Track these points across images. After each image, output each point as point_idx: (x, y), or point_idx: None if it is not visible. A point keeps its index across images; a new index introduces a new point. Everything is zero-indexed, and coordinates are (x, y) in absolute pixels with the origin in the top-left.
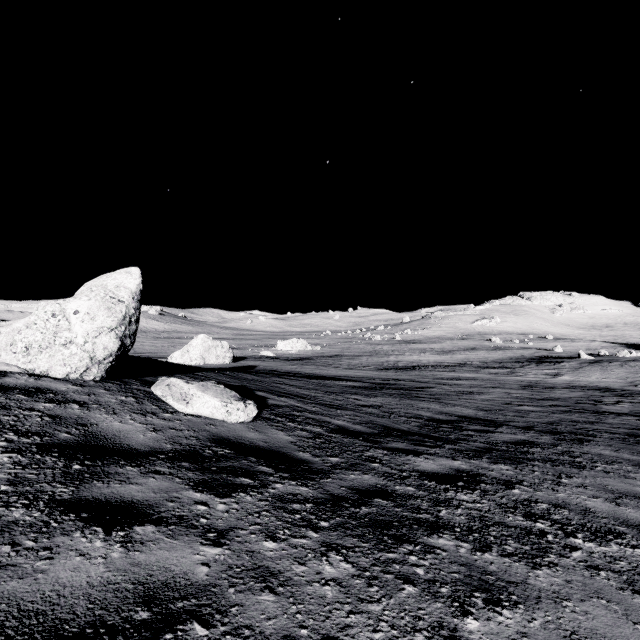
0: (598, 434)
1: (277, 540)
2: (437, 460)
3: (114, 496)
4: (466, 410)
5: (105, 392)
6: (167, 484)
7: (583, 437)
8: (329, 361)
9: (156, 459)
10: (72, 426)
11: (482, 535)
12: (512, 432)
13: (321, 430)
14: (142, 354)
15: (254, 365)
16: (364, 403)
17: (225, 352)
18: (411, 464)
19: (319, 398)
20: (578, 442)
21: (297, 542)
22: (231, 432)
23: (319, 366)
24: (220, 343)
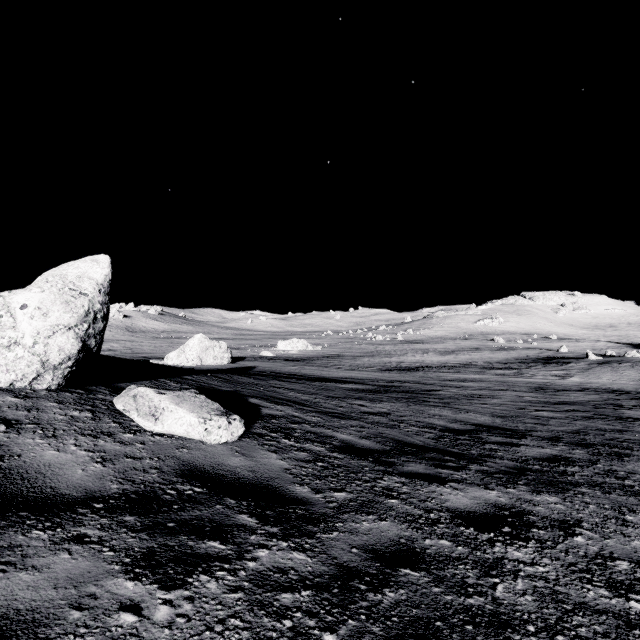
0: (634, 446)
1: None
2: (468, 490)
3: None
4: (481, 417)
5: (54, 405)
6: (85, 565)
7: (619, 450)
8: (330, 362)
9: (87, 511)
10: None
11: (569, 638)
12: (539, 445)
13: (323, 449)
14: (139, 354)
15: (253, 366)
16: (370, 410)
17: (223, 352)
18: (437, 498)
19: (320, 404)
20: (617, 457)
21: None
22: (208, 458)
23: (320, 367)
24: (218, 343)
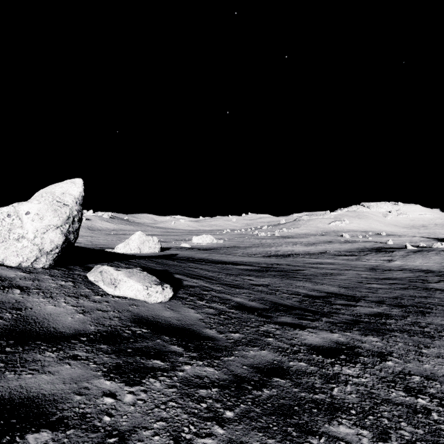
0: (433, 307)
1: (181, 442)
2: (319, 333)
3: (20, 391)
4: (331, 288)
5: (48, 278)
6: (80, 371)
7: (423, 309)
8: (229, 251)
9: (77, 342)
10: (7, 311)
11: (376, 417)
12: (369, 306)
13: (224, 307)
14: (97, 246)
15: (176, 253)
16: (256, 283)
17: (155, 244)
18: (299, 338)
19: (222, 279)
20: (421, 314)
21: (202, 443)
22: (150, 312)
23: (222, 254)
24: (151, 238)
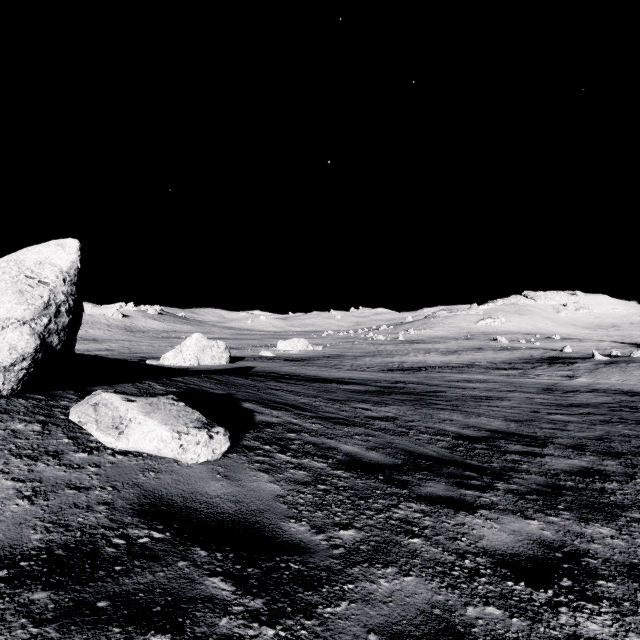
0: None
1: None
2: (503, 521)
3: None
4: (494, 421)
5: None
6: None
7: None
8: (331, 362)
9: None
10: None
11: None
12: (565, 455)
13: (325, 465)
14: (137, 354)
15: (252, 366)
16: (375, 414)
17: (221, 352)
18: (469, 535)
19: (321, 408)
20: None
21: None
22: (180, 484)
23: (321, 367)
24: (216, 343)
